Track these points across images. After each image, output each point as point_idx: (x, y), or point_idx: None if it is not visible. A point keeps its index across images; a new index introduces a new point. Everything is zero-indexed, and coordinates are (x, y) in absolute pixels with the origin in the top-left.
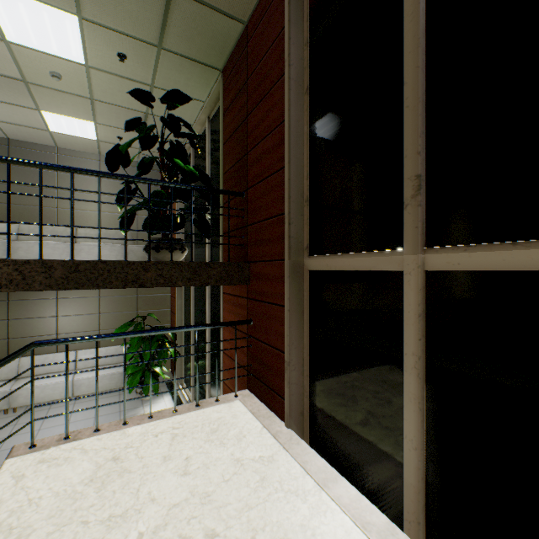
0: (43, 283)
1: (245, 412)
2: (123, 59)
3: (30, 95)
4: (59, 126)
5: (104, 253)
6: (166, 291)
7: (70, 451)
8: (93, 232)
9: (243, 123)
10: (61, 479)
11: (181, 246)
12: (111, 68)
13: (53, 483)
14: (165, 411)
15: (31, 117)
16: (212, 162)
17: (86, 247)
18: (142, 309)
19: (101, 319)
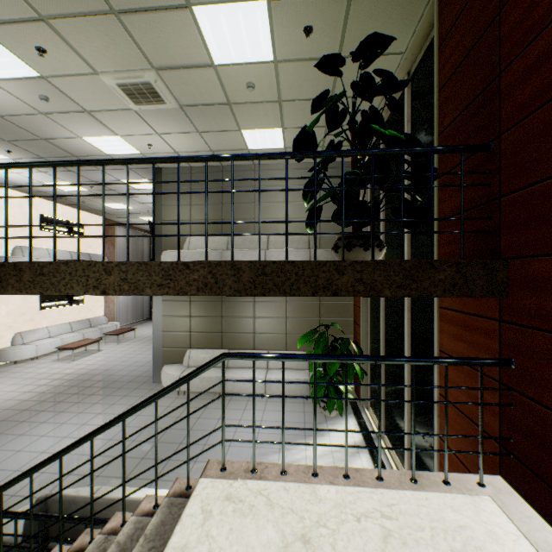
0: (232, 287)
1: (513, 534)
2: (308, 34)
3: (233, 117)
4: (254, 142)
5: (290, 259)
6: (348, 299)
7: (255, 495)
8: (281, 239)
9: (488, 29)
10: (243, 543)
11: (378, 242)
12: (297, 53)
13: (235, 546)
14: (364, 472)
15: (235, 140)
16: (413, 131)
17: (275, 253)
18: (324, 316)
19: (287, 323)
